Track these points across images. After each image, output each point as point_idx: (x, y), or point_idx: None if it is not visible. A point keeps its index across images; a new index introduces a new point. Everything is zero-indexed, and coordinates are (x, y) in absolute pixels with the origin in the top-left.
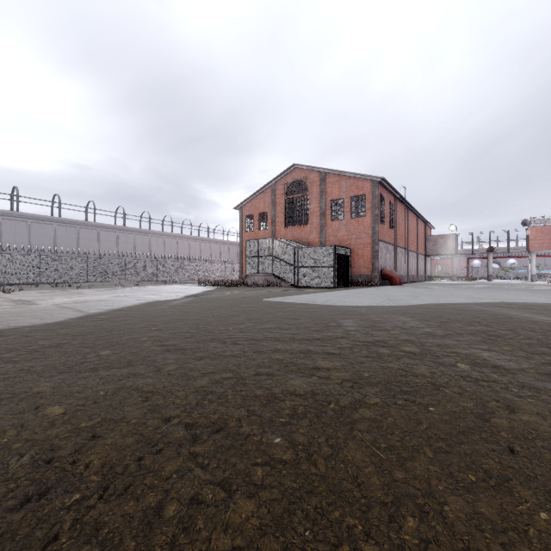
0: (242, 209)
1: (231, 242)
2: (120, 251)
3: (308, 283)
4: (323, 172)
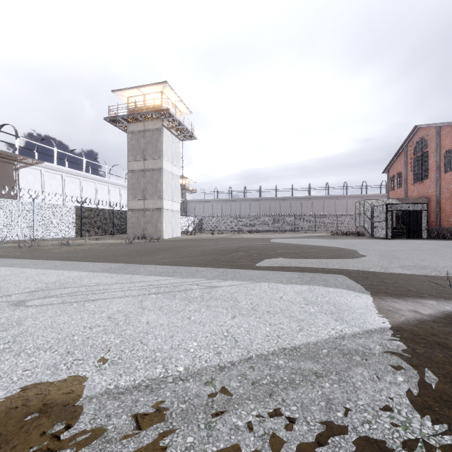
0: (388, 172)
1: None
2: (325, 212)
3: (376, 234)
4: (437, 126)
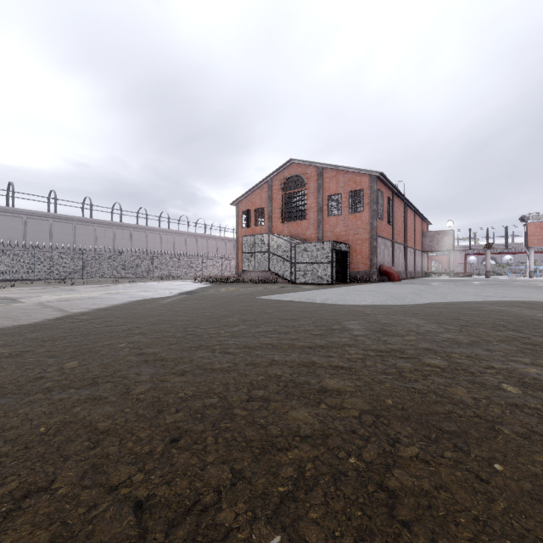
0: (238, 205)
1: (227, 238)
2: (116, 247)
3: (305, 280)
4: (320, 167)
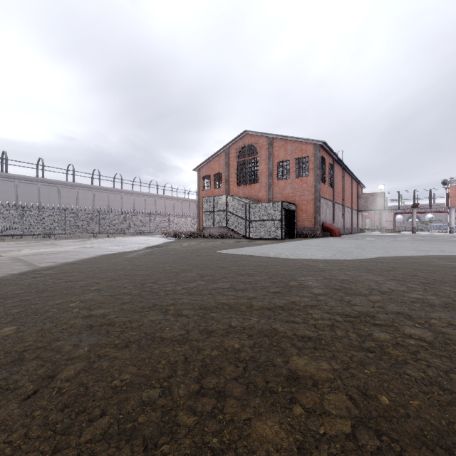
0: (200, 171)
1: (191, 199)
2: (95, 207)
3: (258, 235)
4: (270, 137)
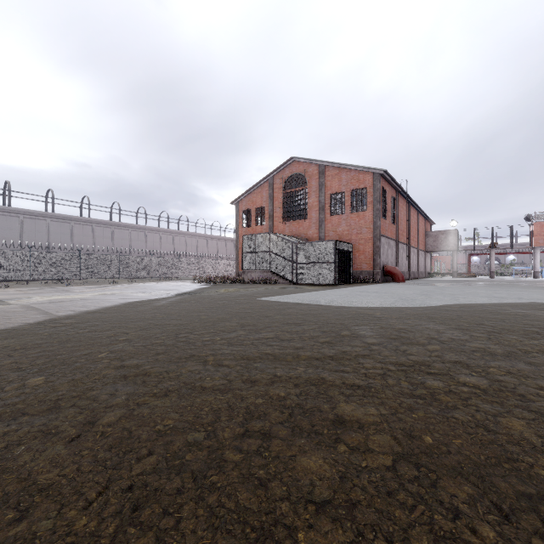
0: (239, 204)
1: (228, 238)
2: (115, 247)
3: (307, 280)
4: (322, 165)
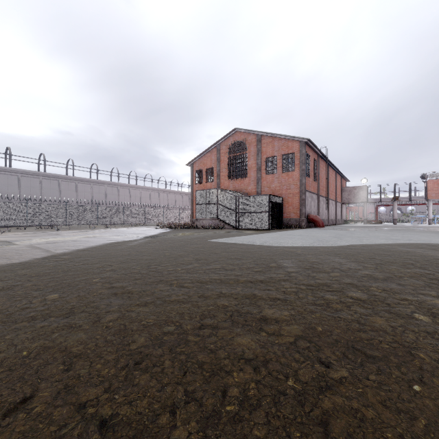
0: (193, 165)
1: (184, 192)
2: (94, 200)
3: (247, 226)
4: (259, 135)
